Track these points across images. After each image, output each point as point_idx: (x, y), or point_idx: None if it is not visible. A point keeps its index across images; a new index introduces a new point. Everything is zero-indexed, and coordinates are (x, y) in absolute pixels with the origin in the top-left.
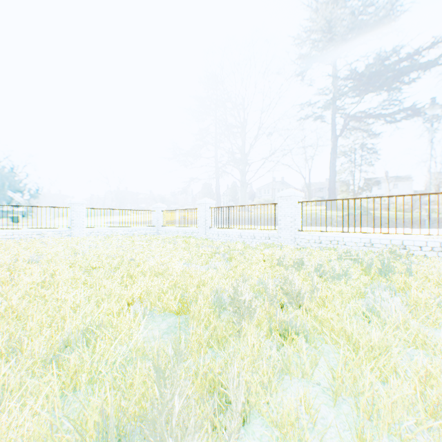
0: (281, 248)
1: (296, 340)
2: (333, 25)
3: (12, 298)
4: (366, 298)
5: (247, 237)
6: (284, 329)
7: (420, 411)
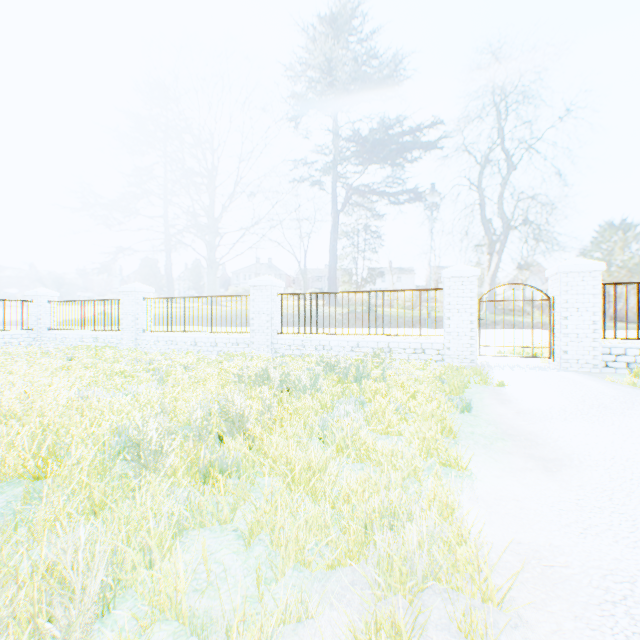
0: (252, 359)
1: (222, 481)
2: (332, 68)
3: None
4: (333, 414)
5: (206, 344)
6: (207, 469)
7: (331, 528)
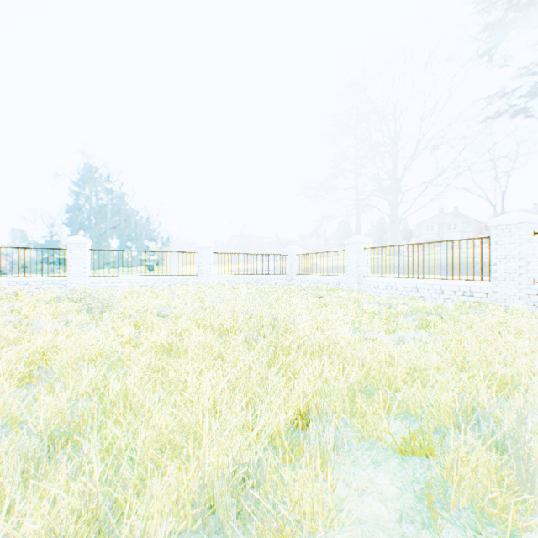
0: (506, 312)
1: None
2: None
3: (129, 372)
4: None
5: (428, 291)
6: None
7: None
